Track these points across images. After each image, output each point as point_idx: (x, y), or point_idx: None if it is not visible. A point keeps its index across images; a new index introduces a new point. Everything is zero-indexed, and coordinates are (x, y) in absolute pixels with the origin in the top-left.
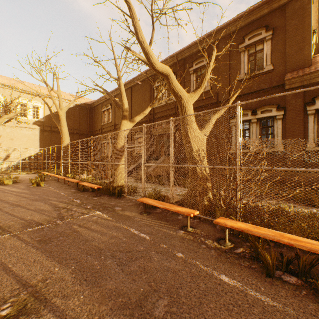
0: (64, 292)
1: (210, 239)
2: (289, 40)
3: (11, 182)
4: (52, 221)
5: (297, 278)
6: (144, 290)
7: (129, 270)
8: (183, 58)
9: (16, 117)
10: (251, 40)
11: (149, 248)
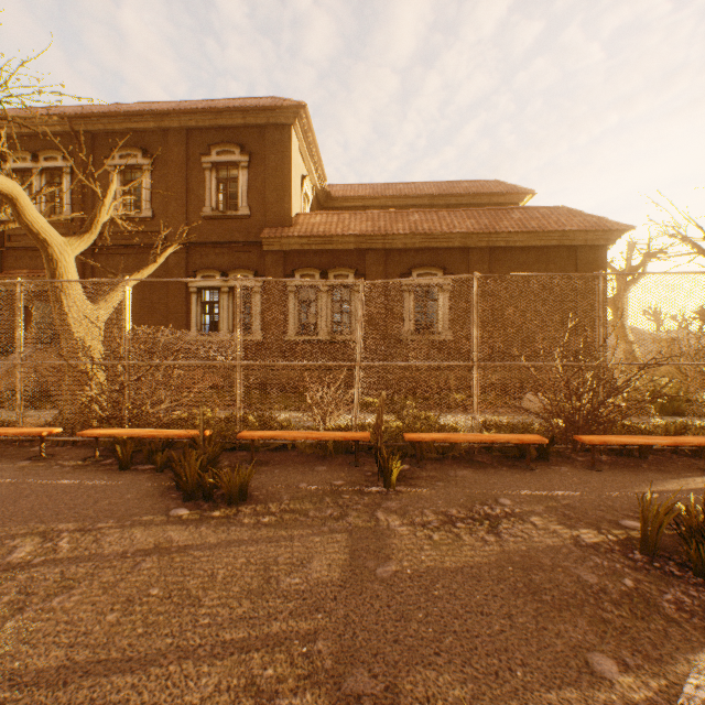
0: None
1: (76, 459)
2: (270, 180)
3: None
4: None
5: (155, 465)
6: None
7: None
8: (92, 130)
9: None
10: (222, 157)
11: None
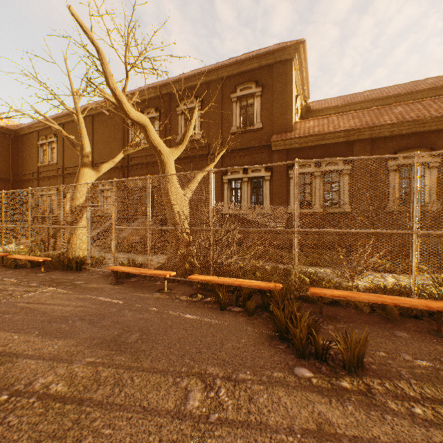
0: (34, 347)
1: (185, 295)
2: (276, 101)
3: None
4: None
5: (241, 308)
6: (119, 333)
7: (103, 325)
8: (169, 92)
9: None
10: (243, 92)
11: (122, 309)
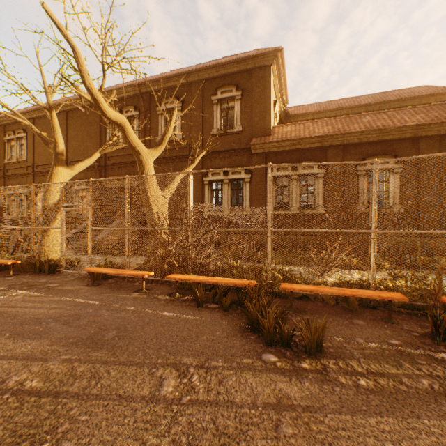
0: (6, 349)
1: (163, 294)
2: (255, 106)
3: None
4: None
5: (218, 305)
6: (95, 331)
7: (79, 325)
8: (149, 91)
9: None
10: (224, 94)
11: (99, 309)
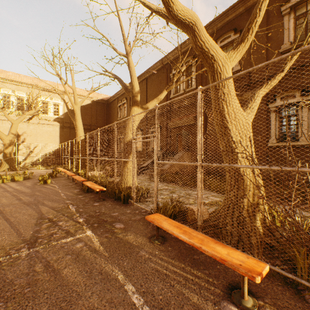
0: None
1: None
2: None
3: (21, 178)
4: (14, 249)
5: None
6: None
7: None
8: None
9: (39, 115)
10: None
11: None
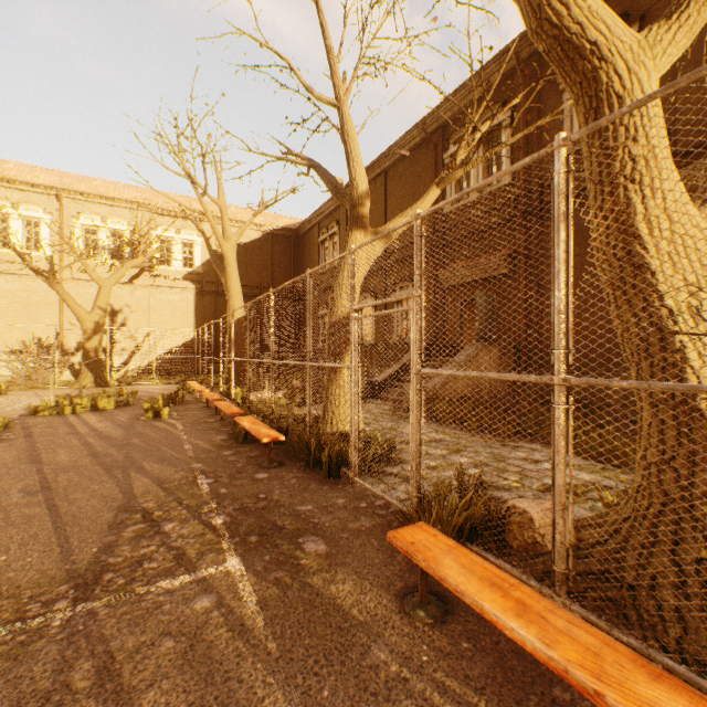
0: None
1: None
2: None
3: (112, 405)
4: (41, 600)
5: None
6: None
7: None
8: (536, 49)
9: (153, 267)
10: None
11: None
